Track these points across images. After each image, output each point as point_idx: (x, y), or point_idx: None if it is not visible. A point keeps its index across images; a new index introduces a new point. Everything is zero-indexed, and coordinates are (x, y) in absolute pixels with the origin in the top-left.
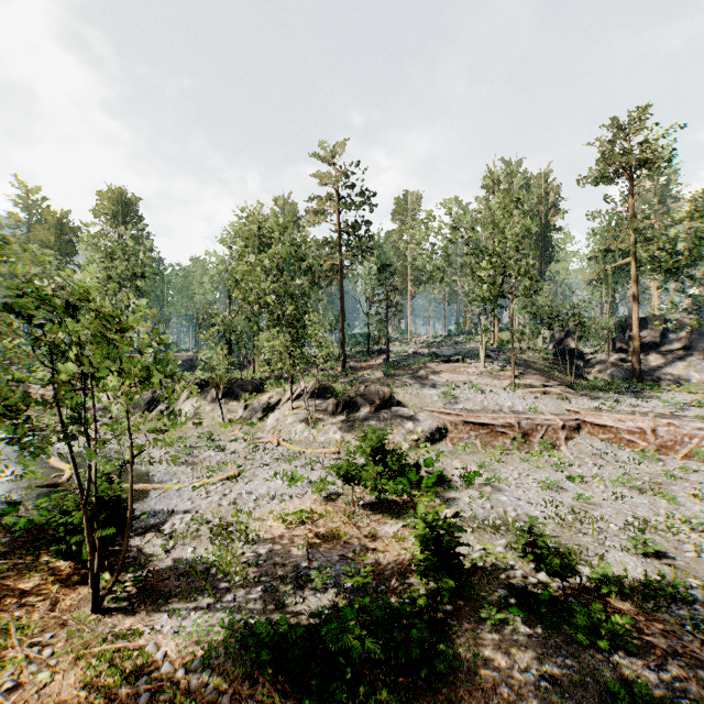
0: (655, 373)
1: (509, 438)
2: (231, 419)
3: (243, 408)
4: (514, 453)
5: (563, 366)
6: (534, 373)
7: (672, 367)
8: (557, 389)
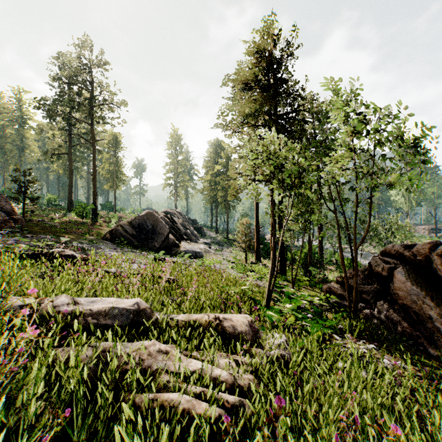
0: None
1: None
2: None
3: None
4: None
5: None
6: None
7: None
8: None
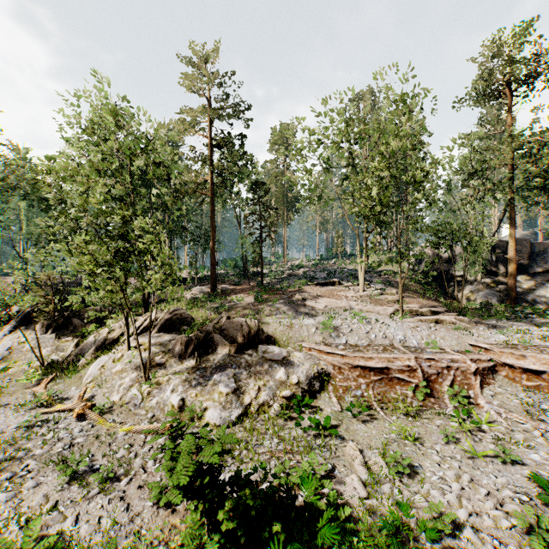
0: (529, 296)
1: (410, 387)
2: (53, 362)
3: (74, 345)
4: (422, 414)
5: (435, 289)
6: (412, 296)
7: (544, 290)
8: (450, 317)
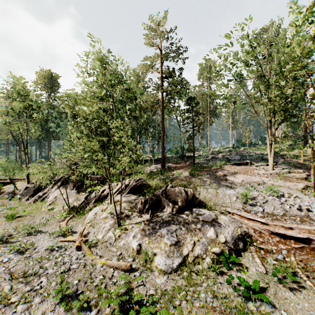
0: None
1: None
2: (74, 206)
3: (85, 198)
4: None
5: None
6: None
7: None
8: None
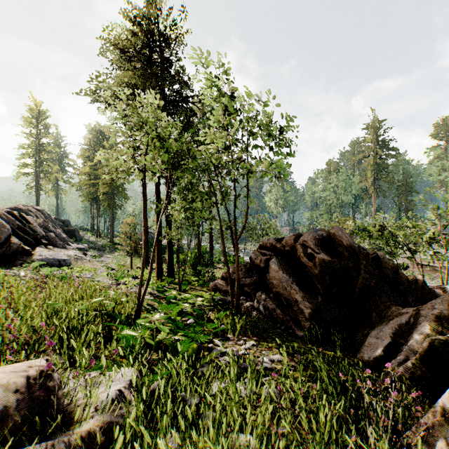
0: None
1: (442, 273)
2: None
3: None
4: (437, 279)
5: None
6: None
7: None
8: None
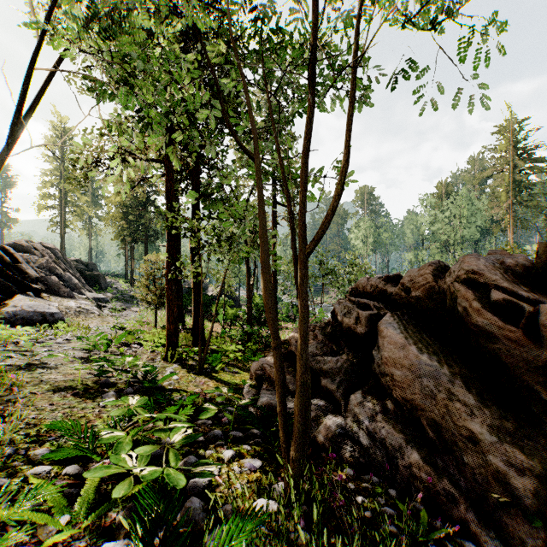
0: None
1: None
2: None
3: None
4: None
5: None
6: None
7: None
8: None
